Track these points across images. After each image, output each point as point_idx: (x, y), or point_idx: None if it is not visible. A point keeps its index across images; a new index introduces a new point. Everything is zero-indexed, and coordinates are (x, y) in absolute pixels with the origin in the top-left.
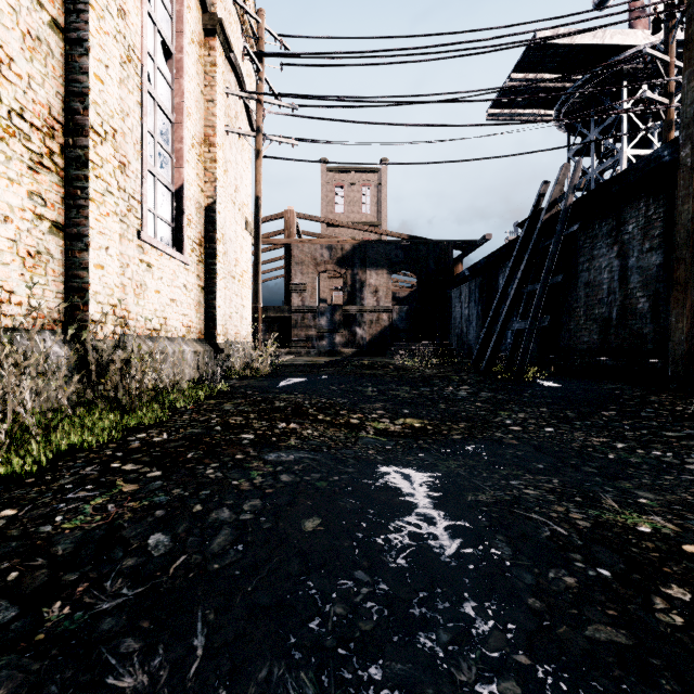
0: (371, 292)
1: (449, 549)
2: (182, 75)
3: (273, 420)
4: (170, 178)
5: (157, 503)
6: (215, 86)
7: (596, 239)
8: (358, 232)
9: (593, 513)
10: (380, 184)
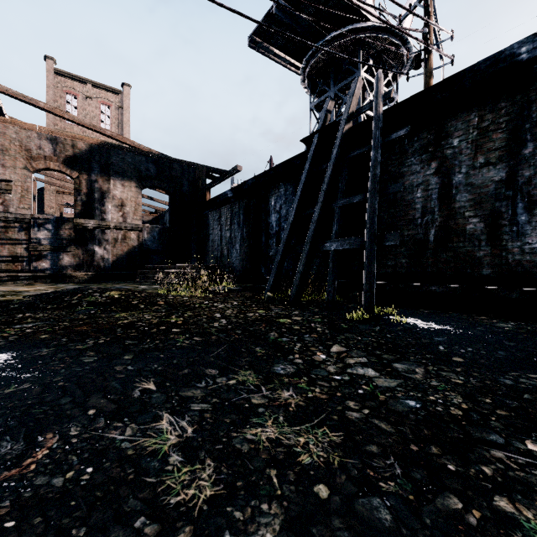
0: (115, 205)
1: None
2: None
3: None
4: None
5: None
6: None
7: (406, 155)
8: None
9: None
10: (121, 108)
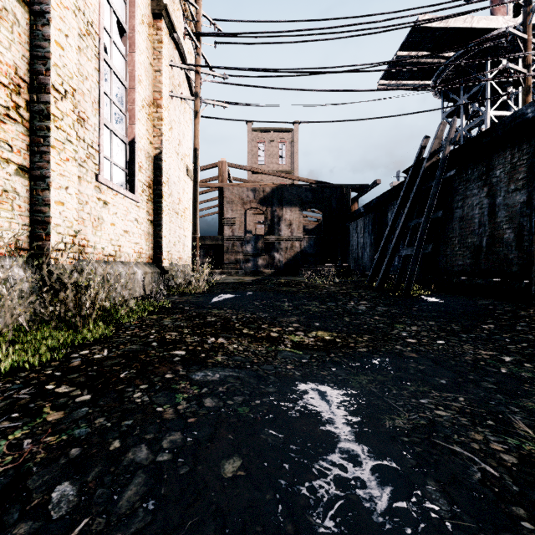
0: (286, 225)
1: (380, 502)
2: (134, 49)
3: (204, 335)
4: (124, 132)
5: (76, 438)
6: (161, 59)
7: (469, 182)
8: (276, 178)
9: (513, 442)
10: (293, 141)
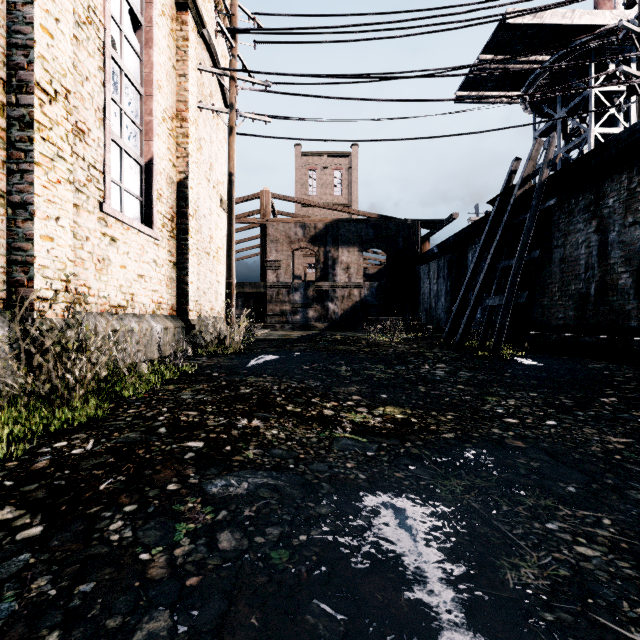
0: (343, 268)
1: None
2: (152, 46)
3: (234, 414)
4: (139, 151)
5: None
6: (187, 60)
7: (573, 214)
8: (330, 213)
9: None
10: (350, 168)
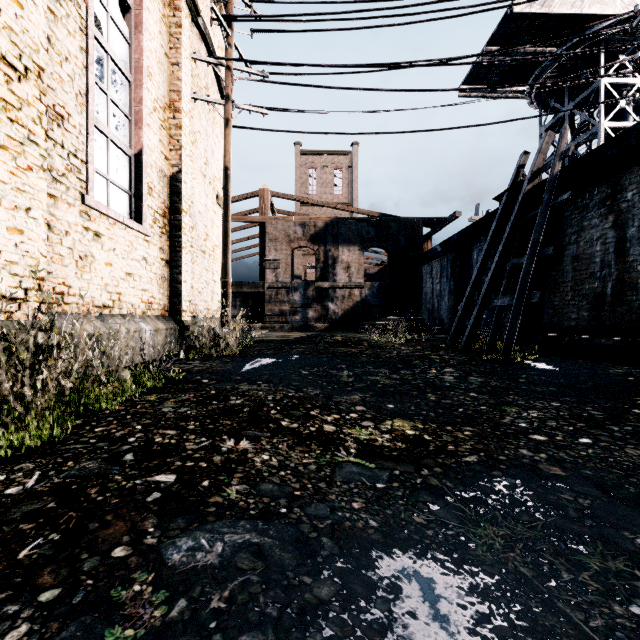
0: (343, 268)
1: None
2: (141, 30)
3: (219, 433)
4: (128, 142)
5: None
6: (180, 48)
7: (587, 209)
8: (330, 212)
9: None
10: (351, 167)
